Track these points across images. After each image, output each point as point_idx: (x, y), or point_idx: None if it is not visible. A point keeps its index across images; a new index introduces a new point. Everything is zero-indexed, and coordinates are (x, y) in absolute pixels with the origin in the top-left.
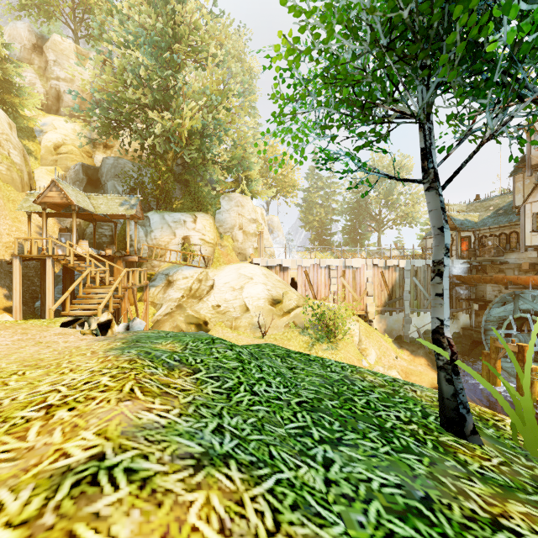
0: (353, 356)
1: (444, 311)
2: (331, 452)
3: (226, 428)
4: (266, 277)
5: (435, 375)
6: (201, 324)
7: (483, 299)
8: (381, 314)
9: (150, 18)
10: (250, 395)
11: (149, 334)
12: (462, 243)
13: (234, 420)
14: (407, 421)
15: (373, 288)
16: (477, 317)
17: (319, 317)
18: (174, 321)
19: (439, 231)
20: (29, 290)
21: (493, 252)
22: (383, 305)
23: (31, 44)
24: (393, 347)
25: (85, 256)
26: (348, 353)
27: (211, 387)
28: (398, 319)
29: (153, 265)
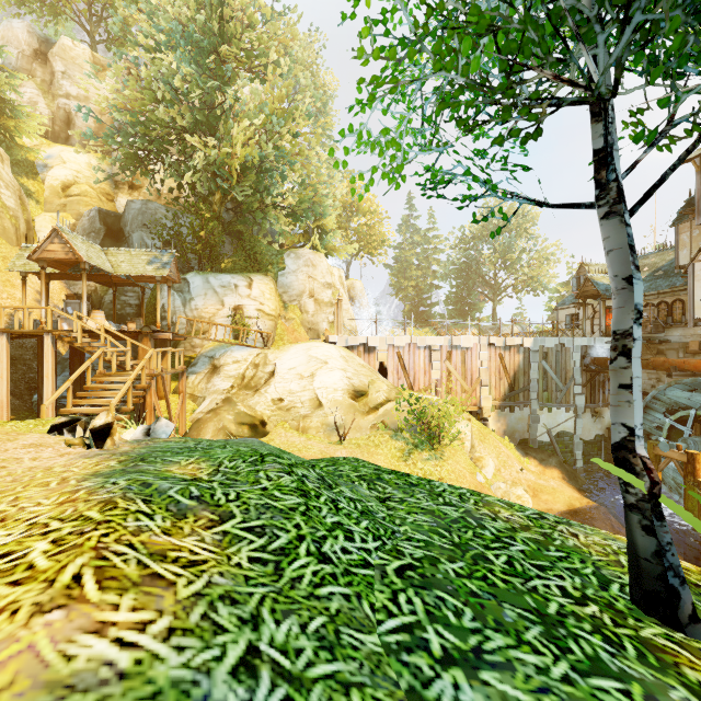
0: (464, 468)
1: (634, 413)
2: (468, 688)
3: (264, 654)
4: (345, 361)
5: (573, 492)
6: (257, 424)
7: None
8: (499, 411)
9: (188, 9)
10: (316, 563)
11: (169, 445)
12: (607, 315)
13: (282, 629)
14: (579, 597)
15: (489, 376)
16: None
17: (418, 415)
18: (220, 421)
19: (624, 283)
20: (25, 378)
21: (649, 327)
22: (503, 398)
23: (32, 50)
24: (516, 455)
25: (97, 332)
26: (457, 464)
27: (248, 549)
28: (522, 417)
29: (193, 344)
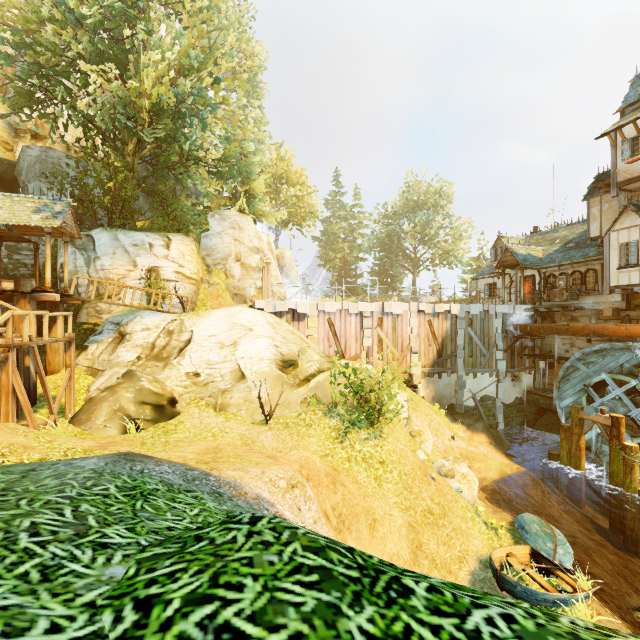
0: (405, 445)
1: None
2: None
3: None
4: (272, 328)
5: (502, 458)
6: (164, 403)
7: (551, 355)
8: (428, 377)
9: None
10: None
11: None
12: (524, 284)
13: None
14: None
15: (419, 342)
16: (542, 377)
17: (356, 388)
18: (117, 400)
19: None
20: None
21: (565, 295)
22: (431, 365)
23: None
24: (446, 421)
25: None
26: (398, 442)
27: None
28: (449, 383)
29: (98, 309)
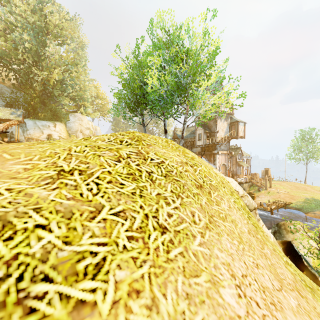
0: None
1: None
2: None
3: None
4: None
5: None
6: None
7: None
8: None
9: (31, 16)
10: None
11: None
12: None
13: None
14: None
15: None
16: None
17: None
18: None
19: None
20: None
21: (188, 147)
22: None
23: None
24: None
25: None
26: None
27: None
28: None
29: None
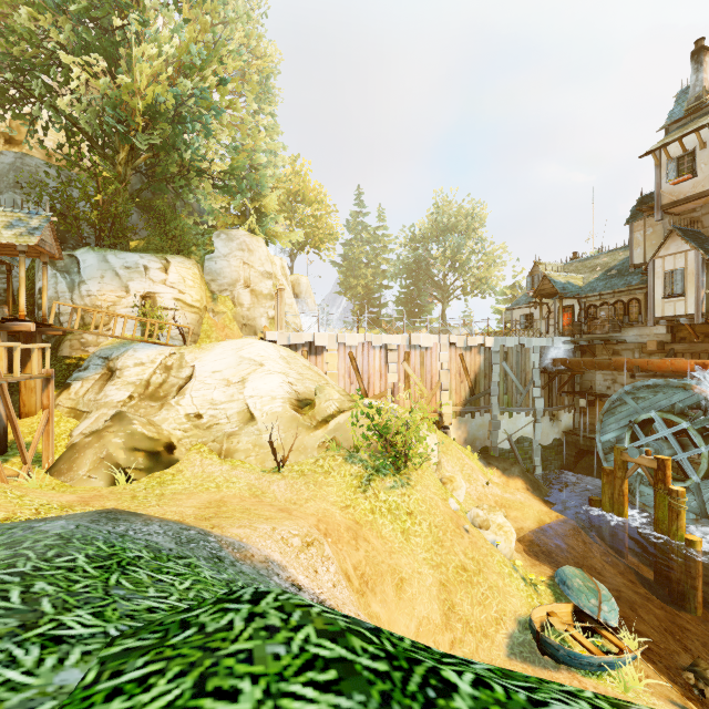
0: (435, 493)
1: None
2: None
3: None
4: (286, 363)
5: (541, 506)
6: (160, 449)
7: (592, 392)
8: (460, 417)
9: None
10: None
11: None
12: (563, 315)
13: None
14: None
15: (450, 379)
16: (582, 416)
17: (381, 430)
18: (103, 447)
19: None
20: None
21: (607, 327)
22: (463, 403)
23: None
24: (479, 465)
25: None
26: (427, 490)
27: None
28: (482, 424)
29: (84, 341)
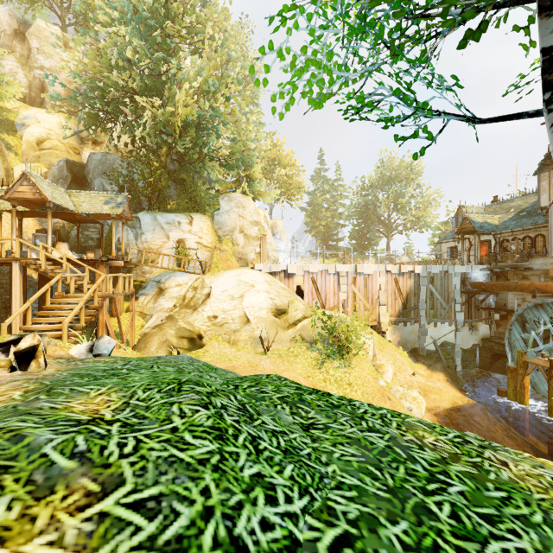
0: (368, 374)
1: None
2: None
3: None
4: (269, 285)
5: (455, 392)
6: (194, 337)
7: (505, 308)
8: (394, 325)
9: None
10: None
11: (96, 367)
12: (481, 247)
13: None
14: None
15: (386, 297)
16: (497, 327)
17: (330, 330)
18: (163, 335)
19: None
20: (2, 299)
21: (516, 257)
22: (397, 315)
23: (12, 30)
24: (409, 361)
25: (59, 260)
26: (363, 371)
27: (128, 546)
28: (413, 330)
29: (144, 271)
